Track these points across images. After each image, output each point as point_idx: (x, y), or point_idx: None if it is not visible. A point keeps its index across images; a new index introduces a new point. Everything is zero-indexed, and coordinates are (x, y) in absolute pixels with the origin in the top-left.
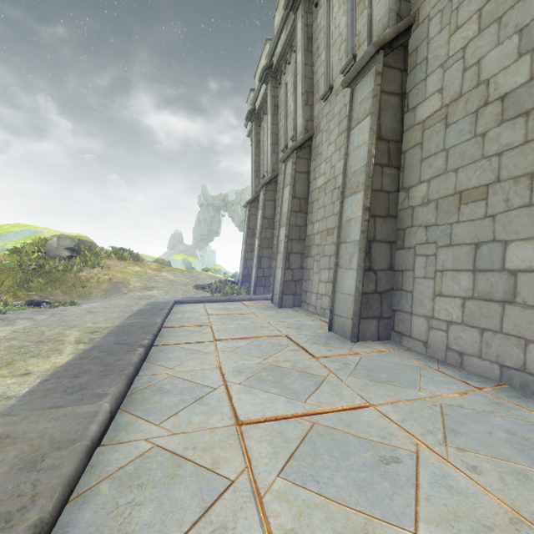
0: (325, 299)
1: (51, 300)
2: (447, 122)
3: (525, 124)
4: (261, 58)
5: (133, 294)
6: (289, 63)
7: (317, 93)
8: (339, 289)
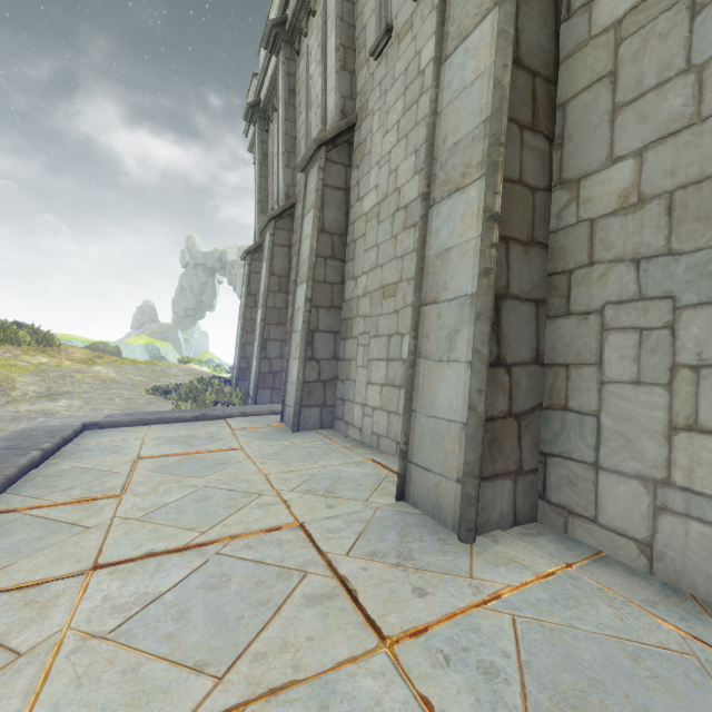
0: (381, 418)
1: None
2: None
3: None
4: (269, 18)
5: (14, 408)
6: (314, 14)
7: (362, 48)
8: (421, 407)
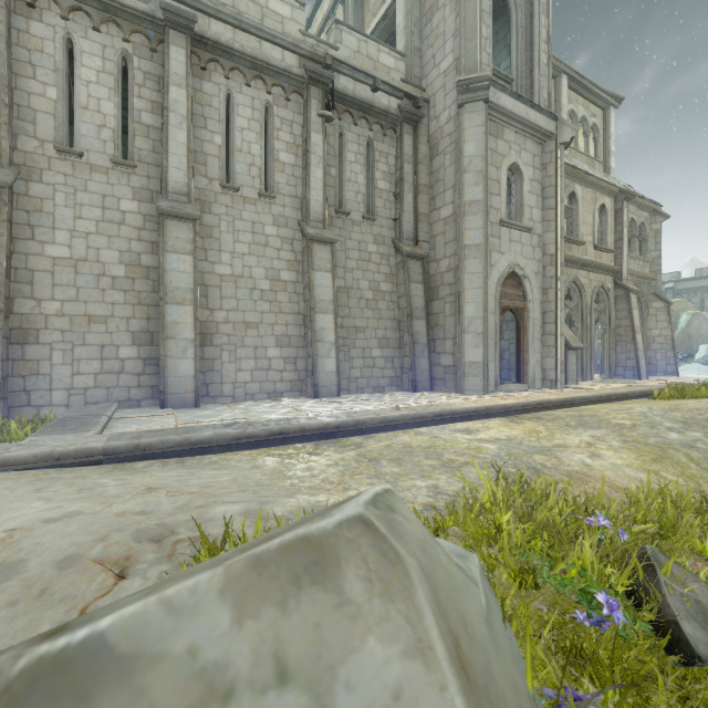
0: (254, 386)
1: None
2: (349, 295)
3: (373, 312)
4: None
5: None
6: (98, 30)
7: (204, 165)
8: (321, 371)
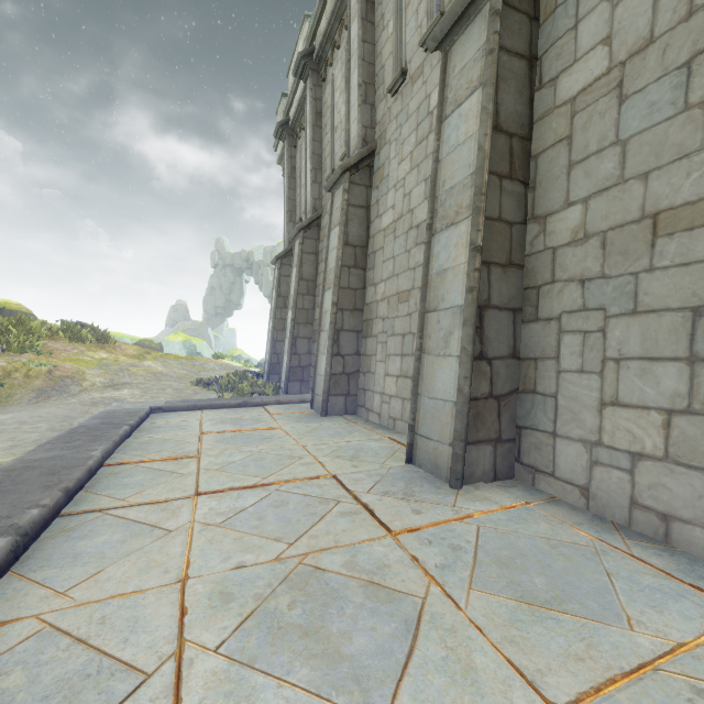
0: (396, 404)
1: None
2: (623, 92)
3: None
4: (297, 46)
5: (88, 395)
6: (339, 47)
7: (381, 84)
8: (425, 391)
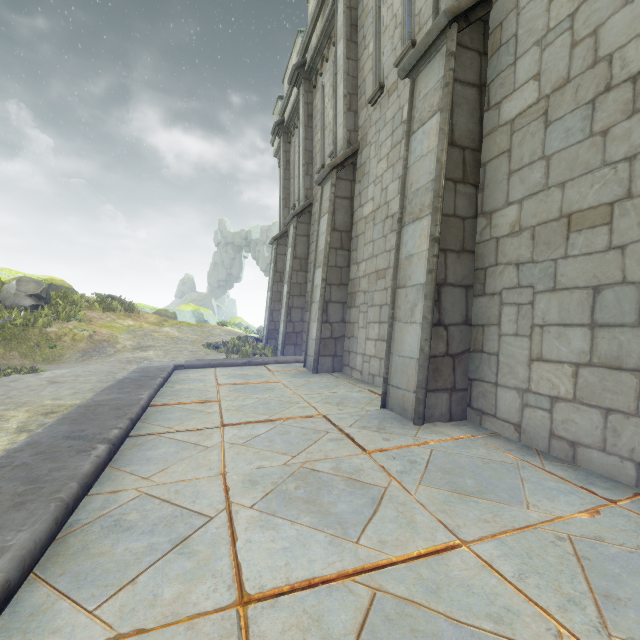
0: (375, 363)
1: (2, 366)
2: (548, 119)
3: None
4: (291, 56)
5: (122, 355)
6: (327, 60)
7: (363, 95)
8: (396, 351)
